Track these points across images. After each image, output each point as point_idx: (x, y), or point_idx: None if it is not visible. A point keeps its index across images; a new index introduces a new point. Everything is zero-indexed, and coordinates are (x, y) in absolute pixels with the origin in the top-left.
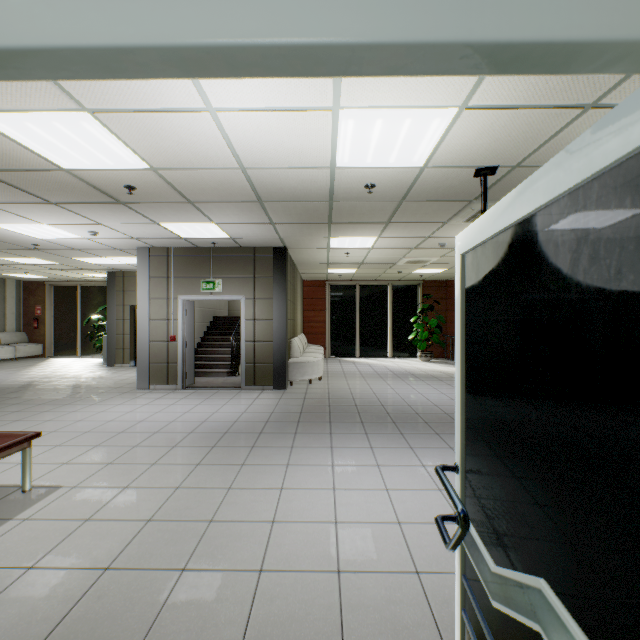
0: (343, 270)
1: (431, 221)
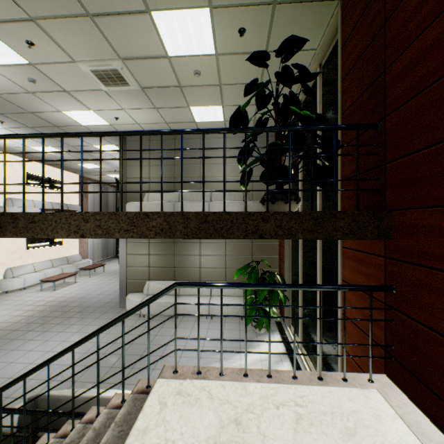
0: (202, 114)
1: (4, 100)
